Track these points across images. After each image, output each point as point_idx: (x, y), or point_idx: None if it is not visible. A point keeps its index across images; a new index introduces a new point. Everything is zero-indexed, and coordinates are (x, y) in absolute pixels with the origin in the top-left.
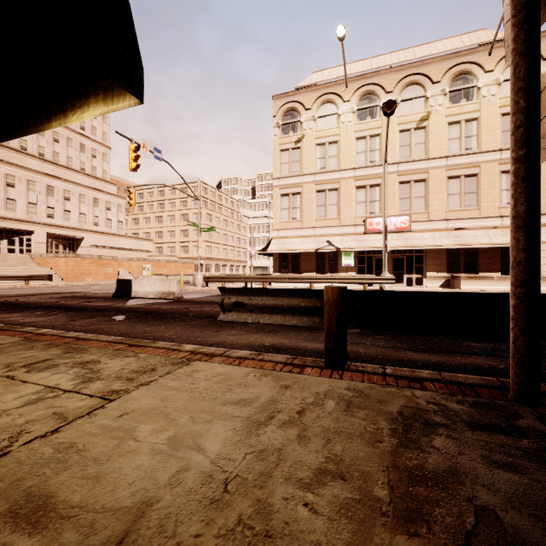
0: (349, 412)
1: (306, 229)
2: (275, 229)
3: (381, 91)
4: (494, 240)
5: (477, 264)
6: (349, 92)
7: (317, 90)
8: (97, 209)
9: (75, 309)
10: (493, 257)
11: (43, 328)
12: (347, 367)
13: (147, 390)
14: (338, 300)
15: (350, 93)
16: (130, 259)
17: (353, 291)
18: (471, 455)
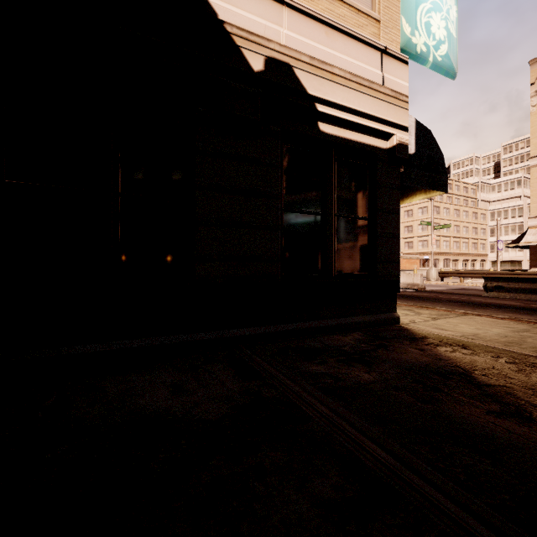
0: None
1: None
2: (532, 217)
3: None
4: None
5: None
6: None
7: None
8: None
9: None
10: None
11: None
12: None
13: (451, 319)
14: None
15: None
16: None
17: None
18: None
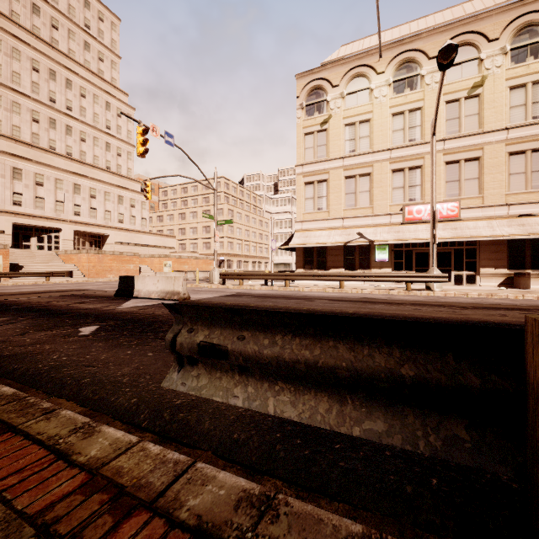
0: None
1: (333, 221)
2: (298, 221)
3: (423, 57)
4: None
5: None
6: (383, 62)
7: (346, 64)
8: (122, 206)
9: (53, 313)
10: None
11: None
12: None
13: None
14: None
15: (384, 63)
16: (151, 256)
17: None
18: None
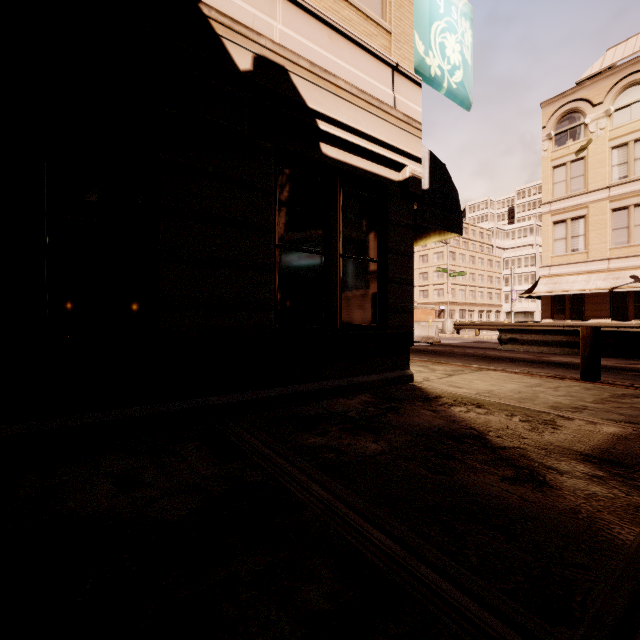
0: (587, 390)
1: (594, 263)
2: (544, 266)
3: None
4: None
5: None
6: None
7: (614, 75)
8: None
9: None
10: None
11: None
12: (600, 381)
13: (466, 375)
14: (591, 336)
15: None
16: None
17: (606, 331)
18: None
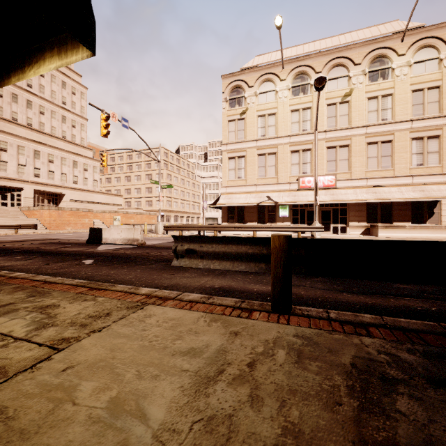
0: (301, 364)
1: (249, 187)
2: (223, 187)
3: (312, 72)
4: (406, 195)
5: (391, 215)
6: (285, 72)
7: (259, 71)
8: (76, 170)
9: (51, 253)
10: (405, 209)
11: (19, 271)
12: (293, 311)
13: (97, 337)
14: (284, 248)
15: (286, 73)
16: (103, 211)
17: (298, 239)
18: (443, 423)
